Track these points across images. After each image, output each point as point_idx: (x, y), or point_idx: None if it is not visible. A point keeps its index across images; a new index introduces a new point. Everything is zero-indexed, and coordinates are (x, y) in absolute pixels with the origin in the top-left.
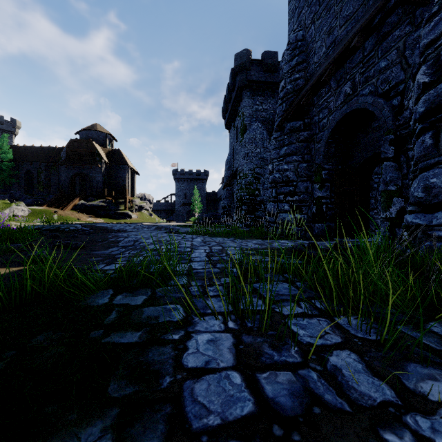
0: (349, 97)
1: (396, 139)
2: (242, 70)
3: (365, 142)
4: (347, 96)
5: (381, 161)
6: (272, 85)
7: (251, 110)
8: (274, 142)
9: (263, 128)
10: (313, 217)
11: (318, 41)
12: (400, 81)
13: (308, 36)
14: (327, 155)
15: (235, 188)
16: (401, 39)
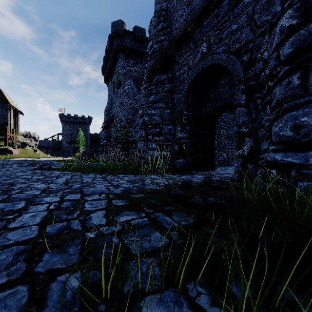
0: (205, 55)
1: (246, 89)
2: (118, 36)
3: (214, 95)
4: (204, 54)
5: (235, 107)
6: (141, 53)
7: (125, 69)
8: (144, 91)
9: (134, 85)
10: (176, 154)
11: (179, 11)
12: (250, 40)
13: (171, 7)
14: (186, 103)
15: (112, 130)
16: (250, 5)
